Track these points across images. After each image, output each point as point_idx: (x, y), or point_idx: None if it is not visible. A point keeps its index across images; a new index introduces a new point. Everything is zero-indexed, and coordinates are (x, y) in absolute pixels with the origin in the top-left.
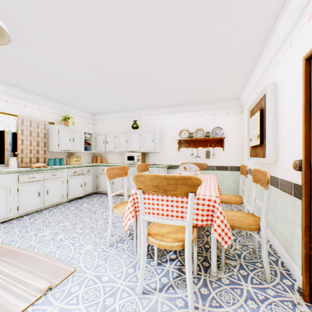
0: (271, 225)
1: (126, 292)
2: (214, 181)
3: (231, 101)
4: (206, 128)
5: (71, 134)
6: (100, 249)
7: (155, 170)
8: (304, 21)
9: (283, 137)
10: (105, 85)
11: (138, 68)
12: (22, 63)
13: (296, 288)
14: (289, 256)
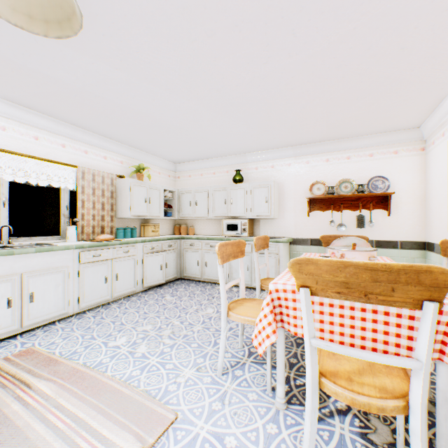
0: None
1: None
2: None
3: (404, 132)
4: (357, 178)
5: (147, 192)
6: (208, 378)
7: (272, 247)
8: None
9: None
10: (200, 115)
11: (260, 80)
12: (86, 85)
13: None
14: None
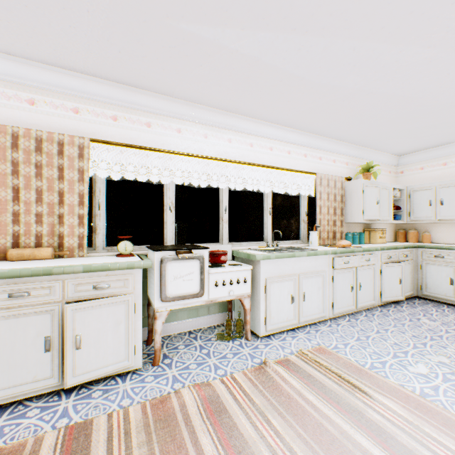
0: None
1: None
2: None
3: None
4: None
5: (377, 192)
6: None
7: None
8: None
9: None
10: None
11: None
12: (366, 84)
13: None
14: None
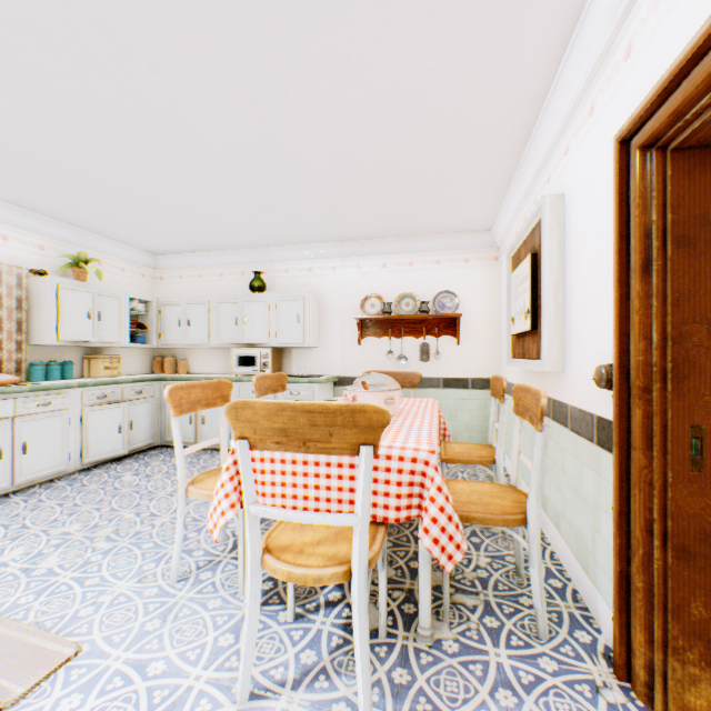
0: (553, 510)
1: (210, 698)
2: (432, 413)
3: (474, 234)
4: (422, 293)
5: (93, 301)
6: (154, 589)
7: (305, 390)
8: (617, 59)
9: (577, 314)
10: (176, 182)
11: (257, 144)
12: None
13: (601, 649)
14: (588, 577)
